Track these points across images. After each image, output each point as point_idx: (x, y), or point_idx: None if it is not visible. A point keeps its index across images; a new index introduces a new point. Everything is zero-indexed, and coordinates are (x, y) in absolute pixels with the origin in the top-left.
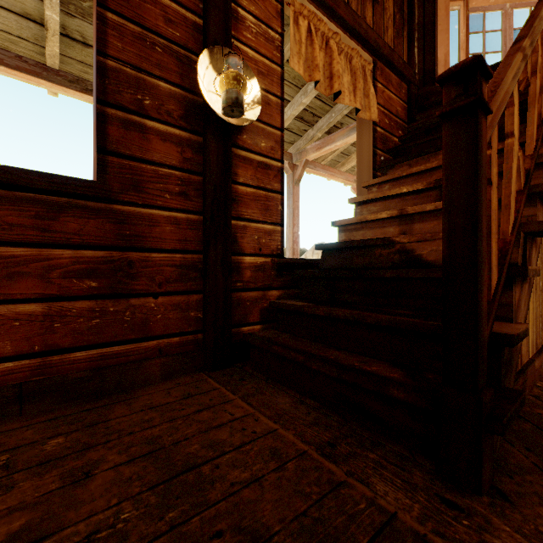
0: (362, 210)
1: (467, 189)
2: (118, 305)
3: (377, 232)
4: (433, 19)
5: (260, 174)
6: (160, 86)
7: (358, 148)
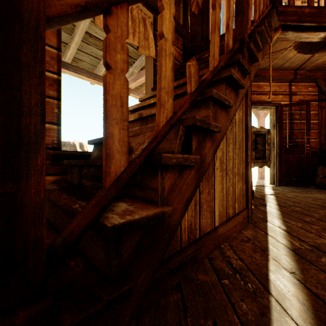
0: None
1: None
2: None
3: None
4: (208, 5)
5: None
6: None
7: (145, 76)
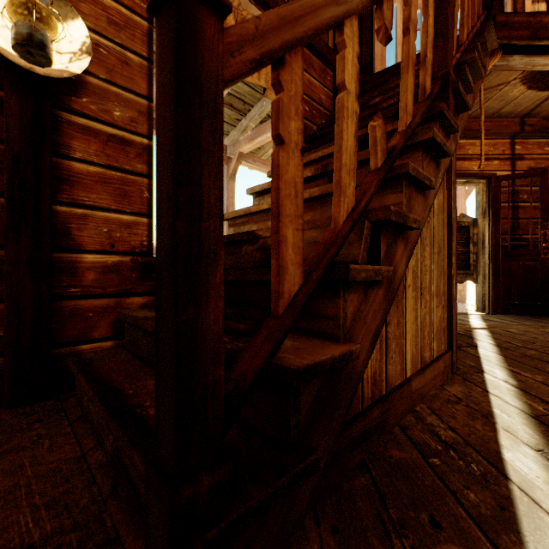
0: (260, 203)
1: (170, 128)
2: None
3: (262, 227)
4: (371, 11)
5: (112, 150)
6: None
7: None
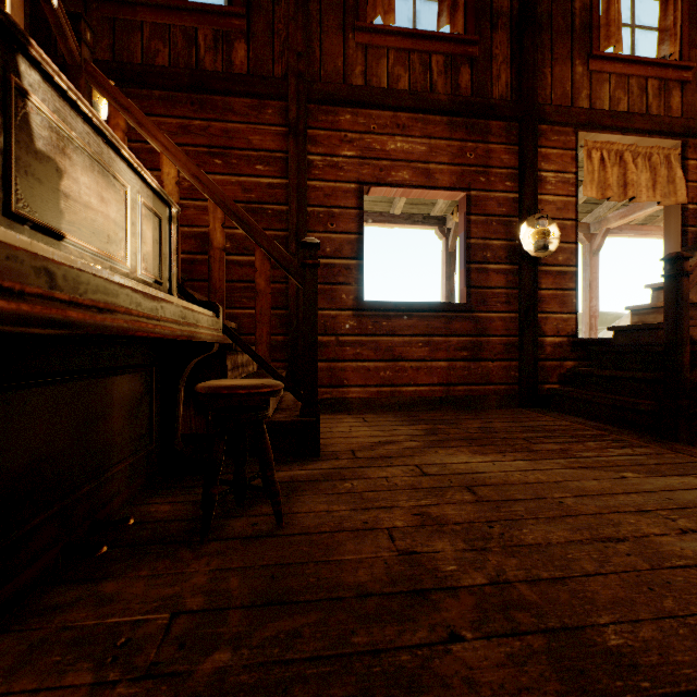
0: (658, 295)
1: (673, 311)
2: (475, 365)
3: None
4: None
5: (557, 279)
6: (495, 244)
7: (664, 227)
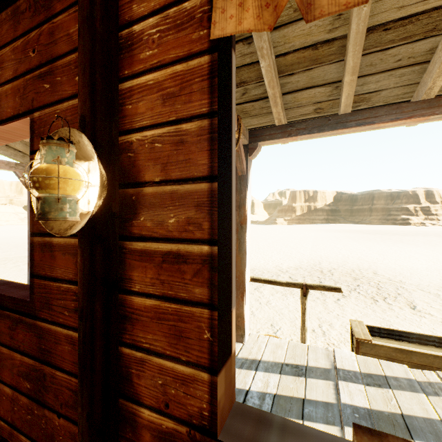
0: None
1: None
2: (39, 410)
3: None
4: None
5: (166, 273)
6: None
7: None
